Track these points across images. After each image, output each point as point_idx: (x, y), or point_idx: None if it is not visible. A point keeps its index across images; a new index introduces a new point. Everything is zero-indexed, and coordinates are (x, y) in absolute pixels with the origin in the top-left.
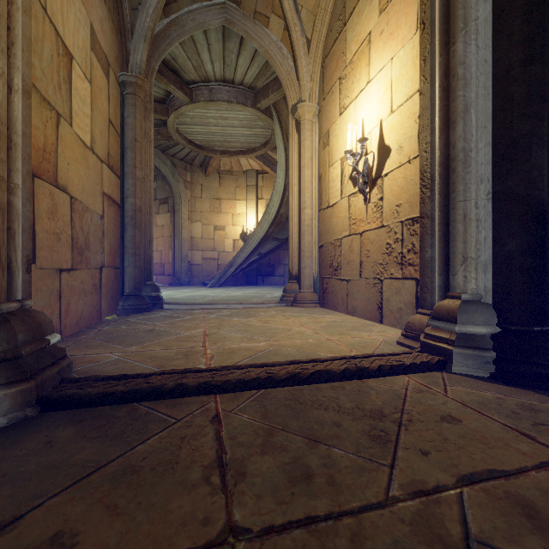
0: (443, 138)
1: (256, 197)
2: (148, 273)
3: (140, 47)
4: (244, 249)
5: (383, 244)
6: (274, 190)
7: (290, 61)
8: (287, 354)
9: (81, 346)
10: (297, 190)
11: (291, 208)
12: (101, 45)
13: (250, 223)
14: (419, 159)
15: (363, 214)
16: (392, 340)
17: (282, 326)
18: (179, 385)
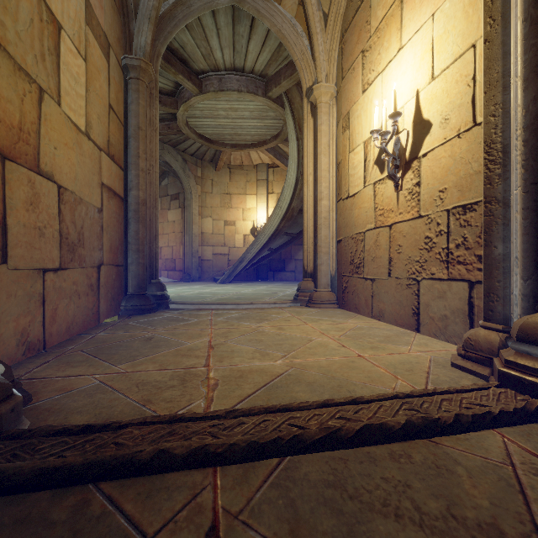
0: (530, 90)
1: (267, 192)
2: (153, 270)
3: (144, 29)
4: (254, 244)
5: (421, 238)
6: (286, 183)
7: (305, 39)
8: (313, 382)
9: (62, 363)
10: (312, 179)
11: (305, 199)
12: (99, 22)
13: (260, 218)
14: (473, 132)
15: (393, 204)
16: (442, 358)
17: (300, 334)
18: (160, 453)
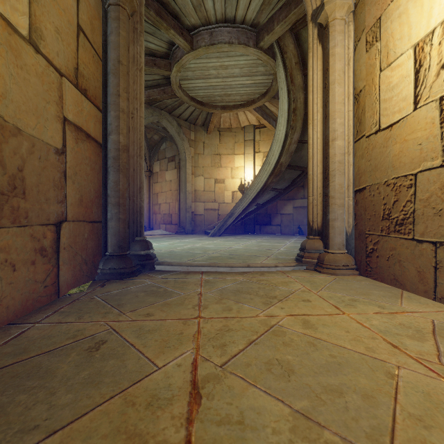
0: None
1: (254, 151)
2: (138, 226)
3: None
4: (243, 199)
5: None
6: (275, 139)
7: None
8: None
9: None
10: (320, 118)
11: (311, 142)
12: None
13: (247, 175)
14: None
15: None
16: None
17: (353, 347)
18: None
